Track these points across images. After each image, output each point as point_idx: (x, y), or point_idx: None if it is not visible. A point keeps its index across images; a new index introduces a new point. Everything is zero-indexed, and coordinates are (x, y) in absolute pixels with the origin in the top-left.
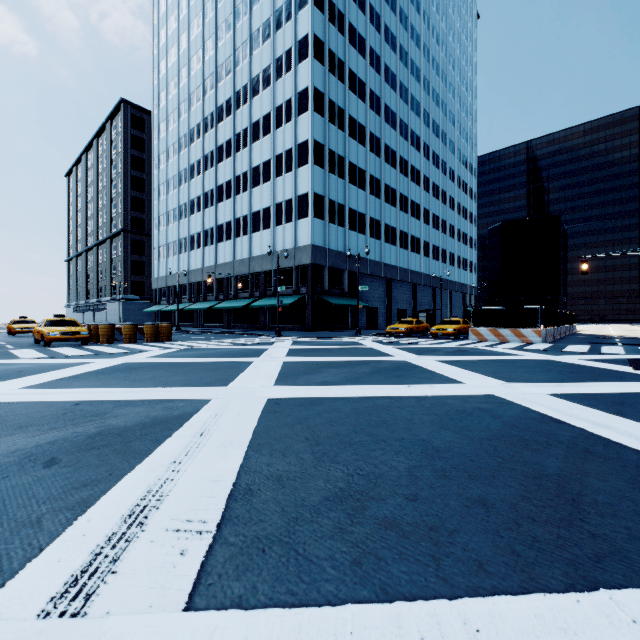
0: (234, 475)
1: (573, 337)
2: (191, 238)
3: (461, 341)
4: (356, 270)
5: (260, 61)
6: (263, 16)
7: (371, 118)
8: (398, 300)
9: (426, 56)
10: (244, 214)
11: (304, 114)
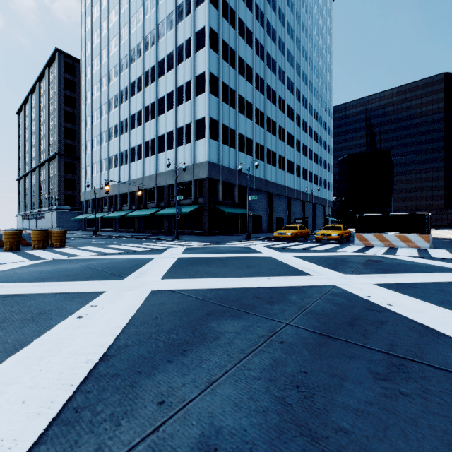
0: None
1: (437, 241)
2: (110, 159)
3: (350, 246)
4: (245, 185)
5: (165, 9)
6: None
7: (257, 62)
8: (277, 210)
9: (298, 21)
10: (152, 138)
11: (201, 50)
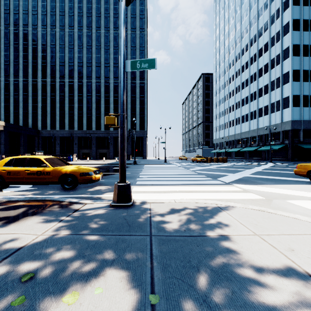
0: (251, 173)
1: None
2: (229, 122)
3: None
4: None
5: (262, 41)
6: (264, 21)
7: None
8: None
9: None
10: (254, 110)
11: (286, 59)
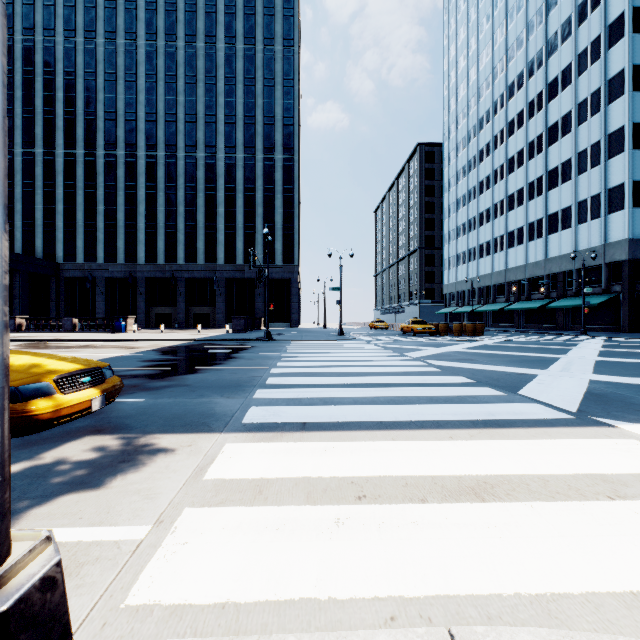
0: (591, 368)
1: None
2: (479, 247)
3: None
4: None
5: (557, 63)
6: (561, 17)
7: None
8: None
9: None
10: (538, 218)
11: (617, 100)
